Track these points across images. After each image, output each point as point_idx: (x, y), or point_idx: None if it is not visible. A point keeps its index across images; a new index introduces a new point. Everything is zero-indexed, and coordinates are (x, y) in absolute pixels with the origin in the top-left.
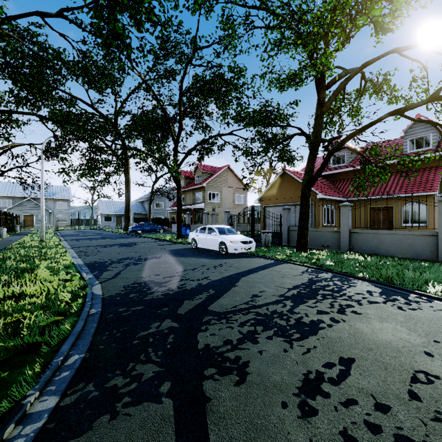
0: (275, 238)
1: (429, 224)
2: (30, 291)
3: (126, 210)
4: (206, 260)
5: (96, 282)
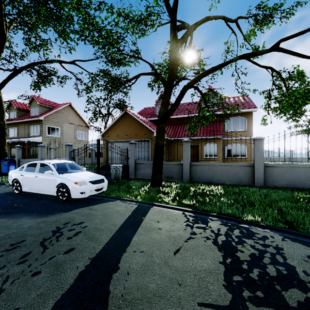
0: None
1: (219, 157)
2: None
3: None
4: (30, 222)
5: None
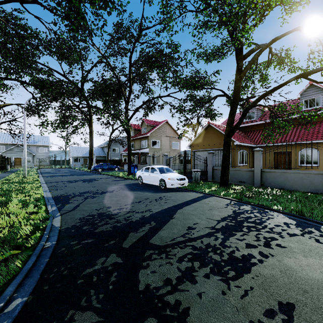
0: (202, 175)
1: (320, 164)
2: None
3: (90, 154)
4: (149, 194)
5: (57, 214)
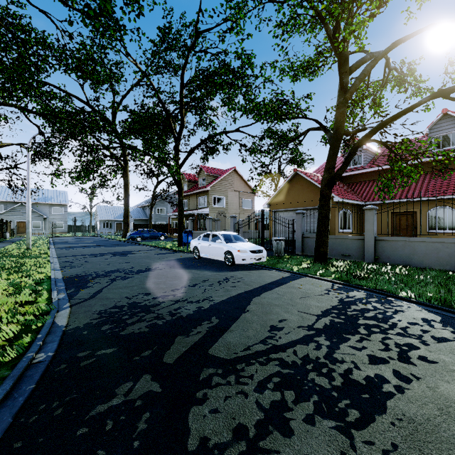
0: (287, 246)
1: None
2: None
3: (124, 216)
4: (210, 273)
5: (66, 304)
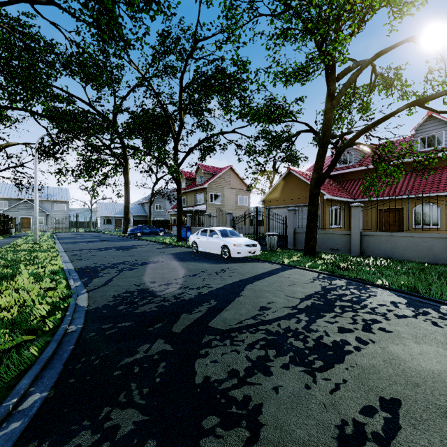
0: (280, 241)
1: (442, 226)
2: (2, 302)
3: (125, 212)
4: (208, 265)
5: (83, 290)
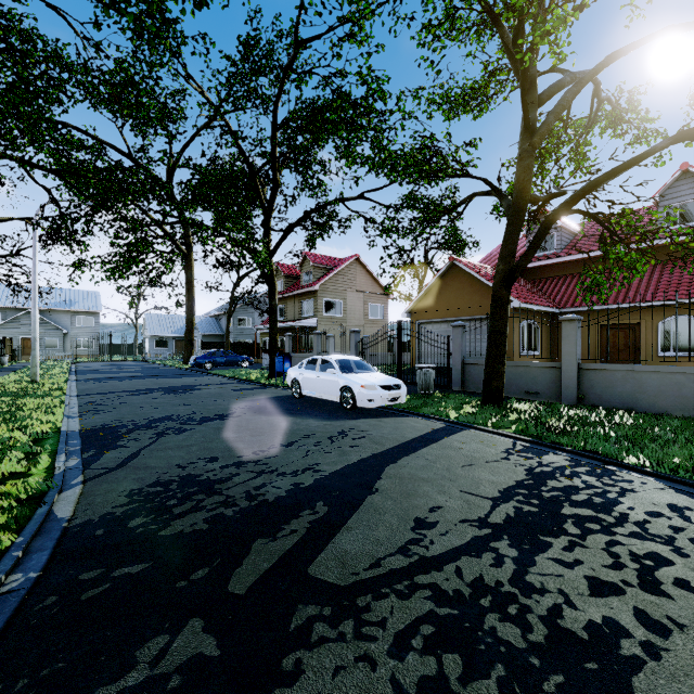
0: (438, 377)
1: None
2: None
3: (187, 330)
4: (316, 423)
5: (77, 478)
